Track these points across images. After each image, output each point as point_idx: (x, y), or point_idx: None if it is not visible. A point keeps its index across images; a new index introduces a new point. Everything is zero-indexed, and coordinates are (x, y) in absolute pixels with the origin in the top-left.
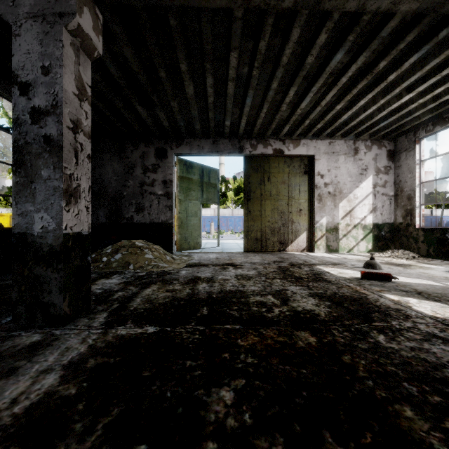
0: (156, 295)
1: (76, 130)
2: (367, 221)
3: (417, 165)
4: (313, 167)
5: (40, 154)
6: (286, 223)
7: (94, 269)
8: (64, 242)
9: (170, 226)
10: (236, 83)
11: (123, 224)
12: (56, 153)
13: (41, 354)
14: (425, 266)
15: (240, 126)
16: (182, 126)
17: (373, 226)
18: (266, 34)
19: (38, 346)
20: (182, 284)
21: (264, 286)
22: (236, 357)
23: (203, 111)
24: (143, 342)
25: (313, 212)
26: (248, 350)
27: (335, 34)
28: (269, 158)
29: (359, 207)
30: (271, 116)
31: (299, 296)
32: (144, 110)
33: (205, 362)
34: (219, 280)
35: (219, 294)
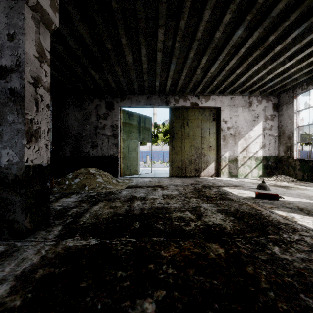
0: (101, 211)
1: (36, 85)
2: (259, 154)
3: (294, 114)
4: (220, 115)
5: (6, 103)
6: (200, 156)
7: (59, 189)
8: (25, 172)
9: (116, 158)
10: (163, 53)
11: (83, 157)
12: (19, 102)
13: (1, 265)
14: (302, 187)
15: (166, 86)
16: (125, 86)
17: (263, 158)
18: (185, 14)
19: (0, 256)
20: (122, 202)
21: (183, 204)
22: (159, 268)
23: (140, 75)
24: (85, 253)
25: (220, 148)
26: (169, 261)
27: (237, 15)
28: (188, 109)
29: (252, 144)
30: (189, 78)
31: (210, 212)
32: (96, 74)
33: (134, 273)
34: (150, 199)
35: (149, 210)
